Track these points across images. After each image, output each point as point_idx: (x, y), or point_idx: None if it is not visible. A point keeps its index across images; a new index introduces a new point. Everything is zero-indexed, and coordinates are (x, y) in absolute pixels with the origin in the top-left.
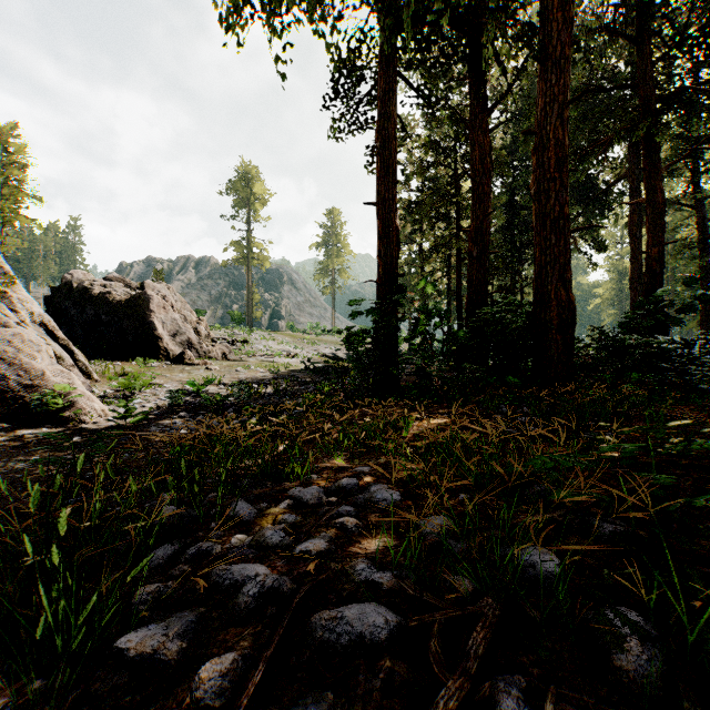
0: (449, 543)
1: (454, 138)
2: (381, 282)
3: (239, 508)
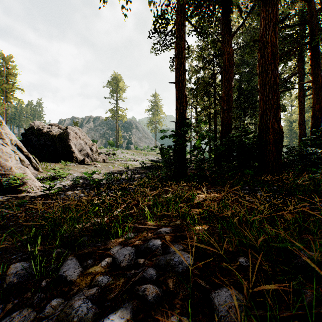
0: None
1: (213, 55)
2: (177, 122)
3: (66, 268)
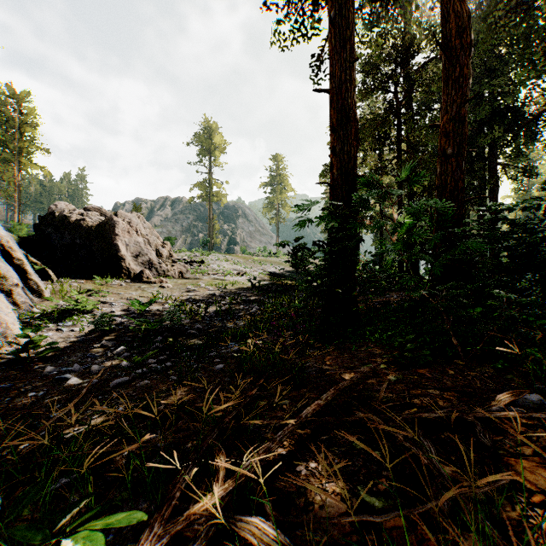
0: None
1: (395, 62)
2: (335, 185)
3: None
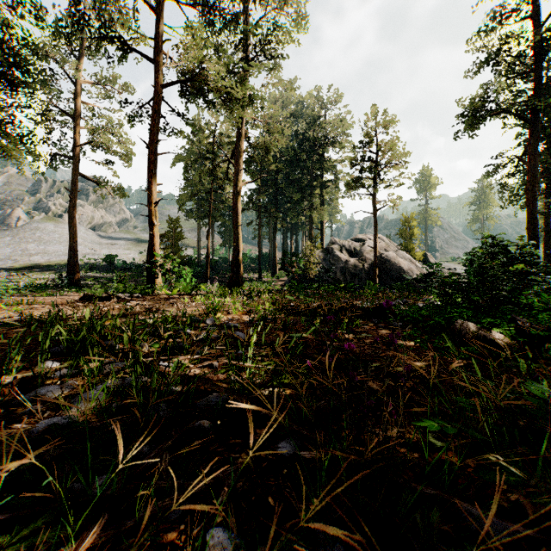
0: None
1: None
2: (544, 255)
3: None
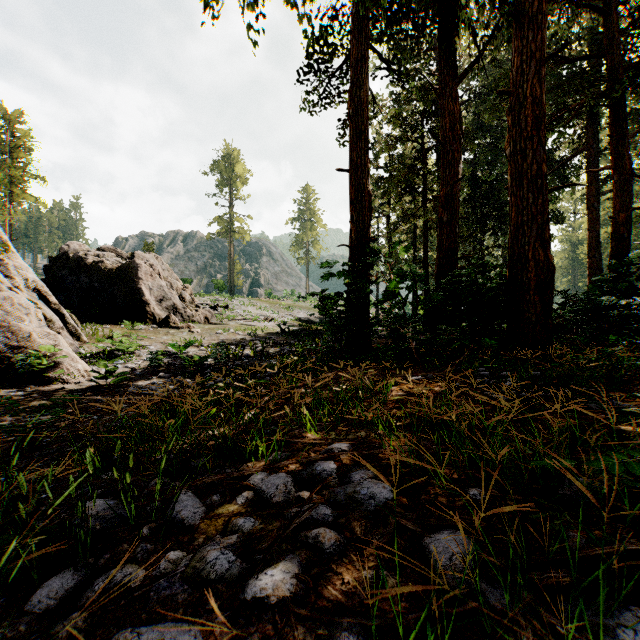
0: (481, 588)
1: (421, 114)
2: (353, 246)
3: (181, 506)
